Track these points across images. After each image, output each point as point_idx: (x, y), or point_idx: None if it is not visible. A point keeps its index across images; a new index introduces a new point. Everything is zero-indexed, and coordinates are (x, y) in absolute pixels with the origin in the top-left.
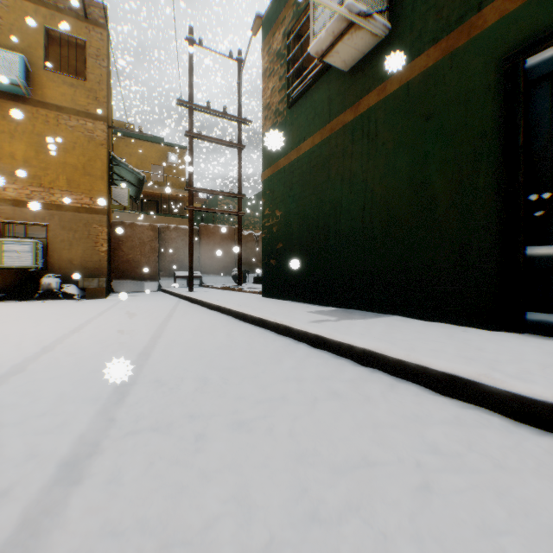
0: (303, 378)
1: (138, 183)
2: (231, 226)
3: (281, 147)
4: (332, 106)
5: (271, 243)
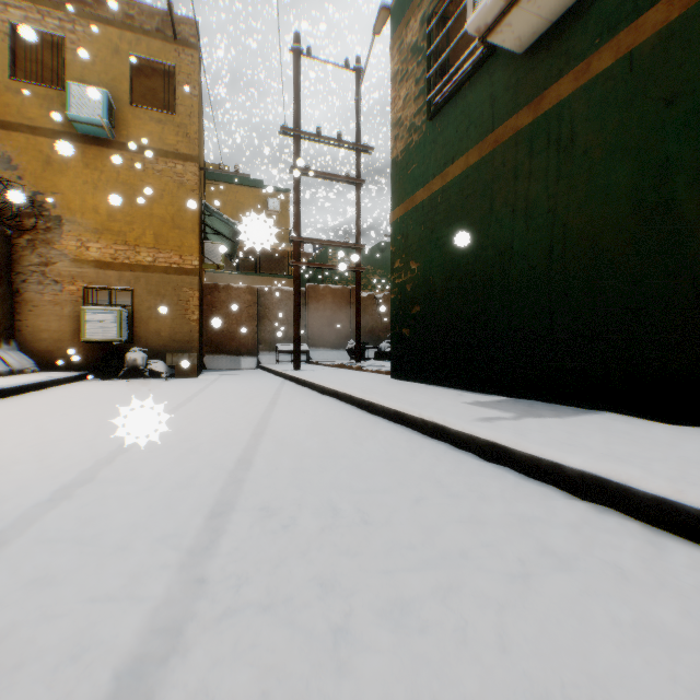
0: (487, 518)
1: (234, 236)
2: (345, 286)
3: (418, 175)
4: (496, 108)
5: (404, 306)
